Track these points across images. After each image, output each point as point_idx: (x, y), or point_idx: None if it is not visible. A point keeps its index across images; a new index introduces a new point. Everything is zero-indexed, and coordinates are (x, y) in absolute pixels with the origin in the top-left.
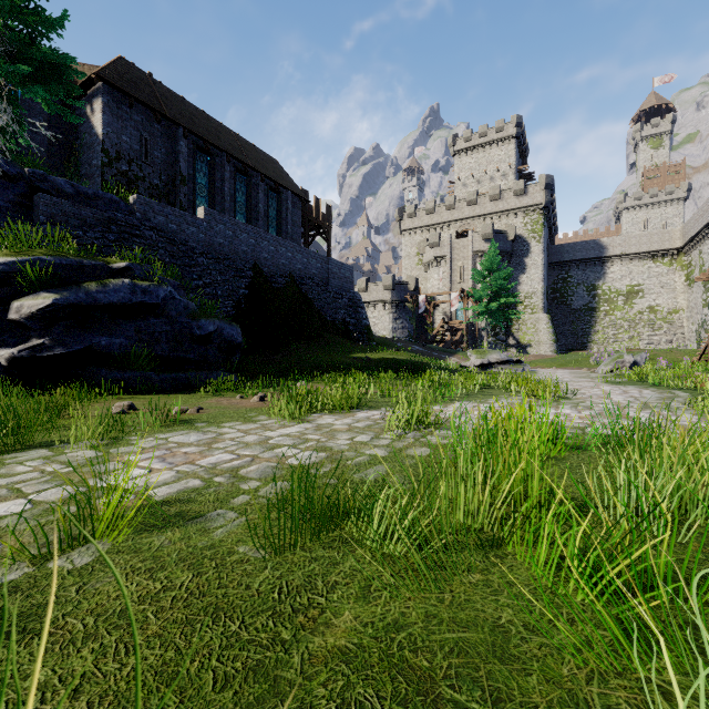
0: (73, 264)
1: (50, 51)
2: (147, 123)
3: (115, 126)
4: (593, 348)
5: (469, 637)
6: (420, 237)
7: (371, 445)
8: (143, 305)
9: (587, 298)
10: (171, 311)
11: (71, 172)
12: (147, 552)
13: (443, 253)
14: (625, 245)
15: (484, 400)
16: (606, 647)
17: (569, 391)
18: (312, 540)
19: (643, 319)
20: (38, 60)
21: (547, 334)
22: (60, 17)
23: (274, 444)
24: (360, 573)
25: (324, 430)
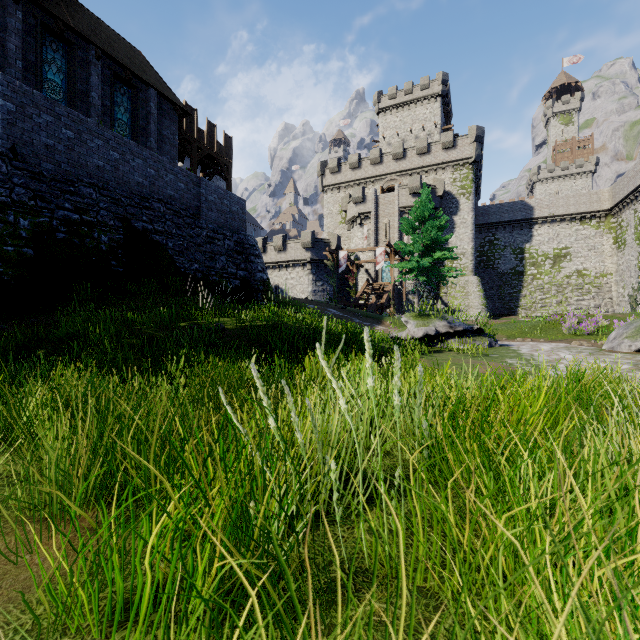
0: None
1: None
2: None
3: None
4: (521, 313)
5: None
6: (343, 194)
7: None
8: None
9: (514, 261)
10: None
11: None
12: None
13: (367, 208)
14: (553, 206)
15: None
16: None
17: None
18: None
19: (570, 283)
20: None
21: (478, 297)
22: None
23: None
24: None
25: None
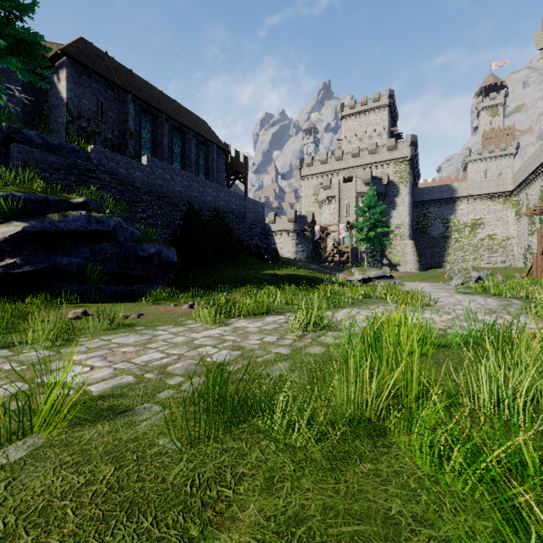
0: (40, 199)
1: (23, 30)
2: (103, 90)
3: (77, 92)
4: (446, 266)
5: (363, 530)
6: (316, 181)
7: (277, 345)
8: (97, 232)
9: (442, 229)
10: (119, 237)
11: (41, 127)
12: (77, 445)
13: (333, 193)
14: (470, 188)
15: (366, 307)
16: (491, 541)
17: (431, 300)
18: (224, 431)
19: (483, 245)
20: (13, 37)
21: (412, 255)
22: (31, 3)
23: (198, 344)
24: (265, 464)
25: (239, 332)
